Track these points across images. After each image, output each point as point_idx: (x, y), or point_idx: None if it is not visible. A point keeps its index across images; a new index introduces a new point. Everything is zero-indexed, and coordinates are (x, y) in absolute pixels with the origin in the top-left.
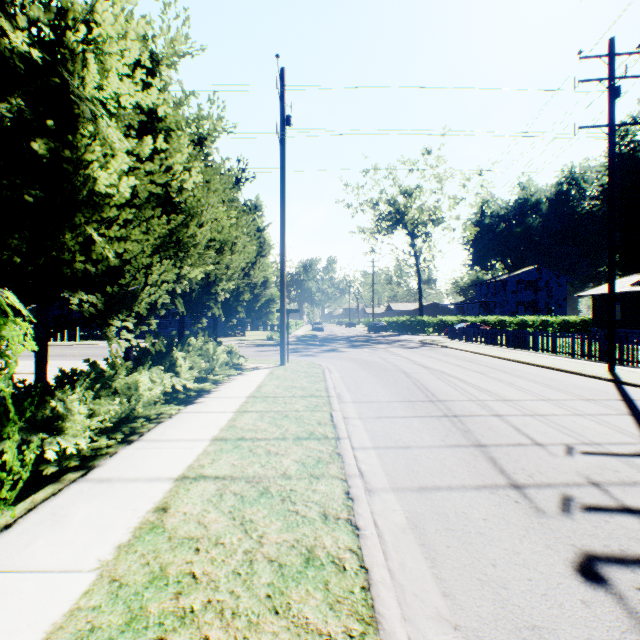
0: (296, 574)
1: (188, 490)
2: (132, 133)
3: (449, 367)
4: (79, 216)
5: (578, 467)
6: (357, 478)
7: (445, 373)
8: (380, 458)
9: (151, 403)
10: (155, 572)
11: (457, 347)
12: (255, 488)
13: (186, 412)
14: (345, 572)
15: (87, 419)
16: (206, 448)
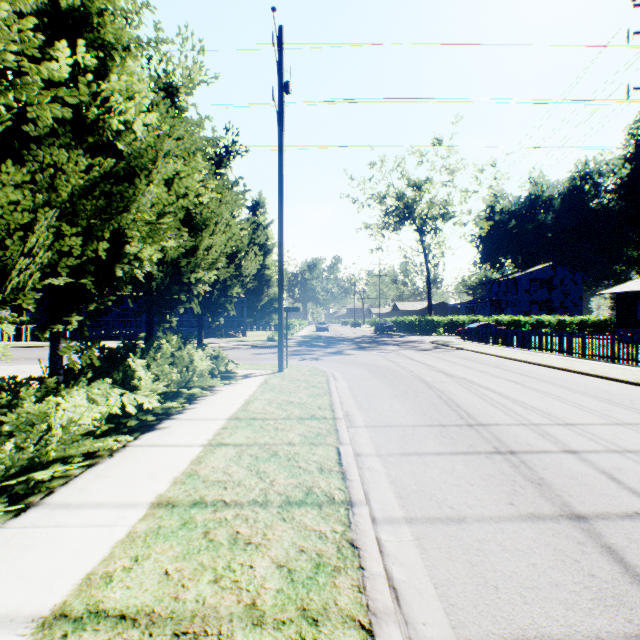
0: None
1: None
2: (39, 36)
3: (475, 374)
4: None
5: None
6: (392, 625)
7: (473, 382)
8: (422, 548)
9: (74, 439)
10: None
11: (475, 349)
12: None
13: (137, 445)
14: None
15: None
16: (134, 527)
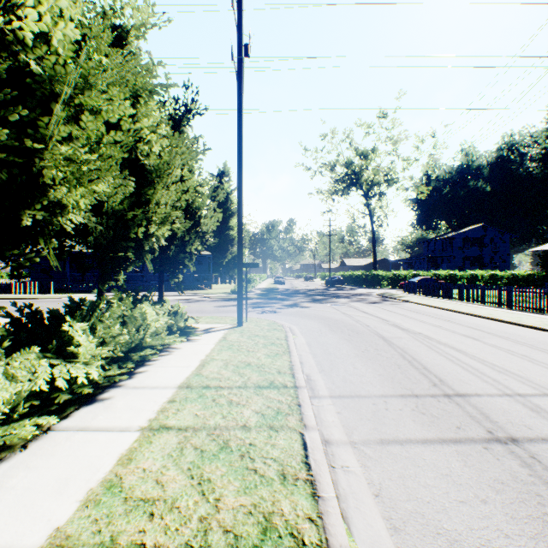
0: None
1: None
2: None
3: (430, 329)
4: None
5: None
6: None
7: (431, 338)
8: None
9: None
10: None
11: (421, 302)
12: None
13: (63, 429)
14: None
15: None
16: None
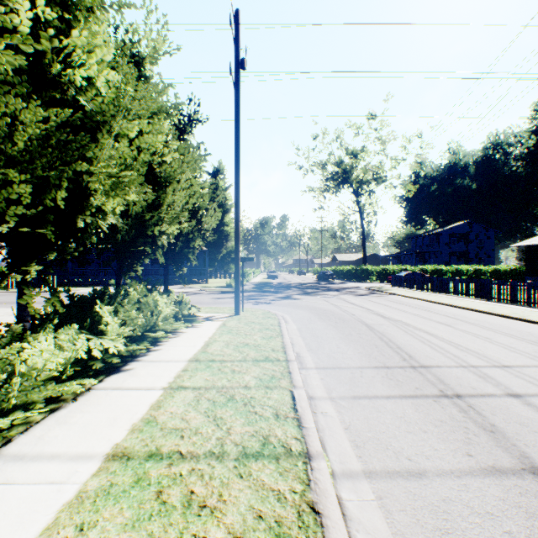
0: None
1: None
2: None
3: (409, 317)
4: None
5: None
6: None
7: (409, 325)
8: (386, 510)
9: (36, 386)
10: None
11: (406, 294)
12: None
13: (101, 388)
14: None
15: None
16: (85, 485)
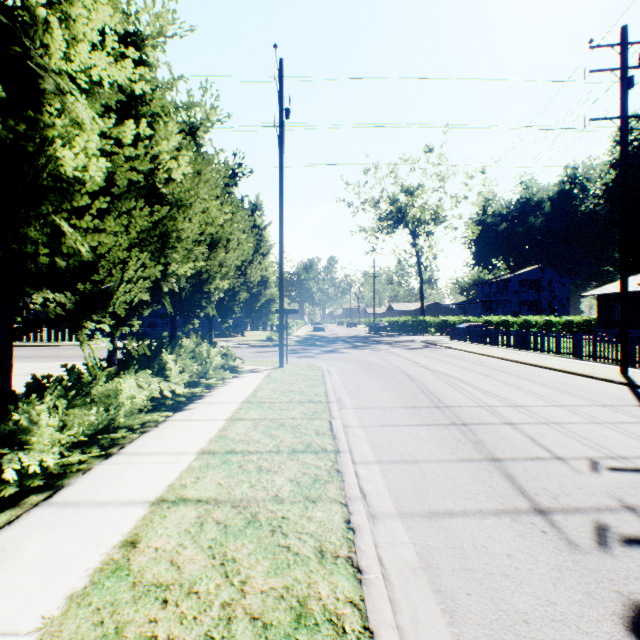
0: (283, 639)
1: (164, 517)
2: (112, 116)
3: (454, 369)
4: (46, 204)
5: (607, 487)
6: (359, 502)
7: (450, 376)
8: (384, 475)
9: (134, 411)
10: (108, 636)
11: (460, 348)
12: (241, 515)
13: (174, 420)
14: (345, 637)
15: (58, 431)
16: (191, 463)
